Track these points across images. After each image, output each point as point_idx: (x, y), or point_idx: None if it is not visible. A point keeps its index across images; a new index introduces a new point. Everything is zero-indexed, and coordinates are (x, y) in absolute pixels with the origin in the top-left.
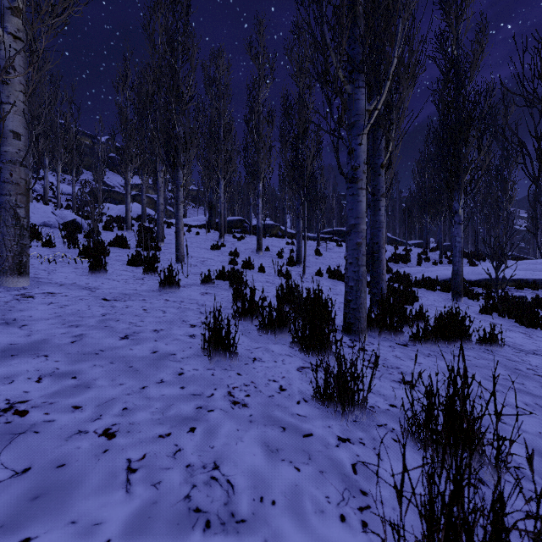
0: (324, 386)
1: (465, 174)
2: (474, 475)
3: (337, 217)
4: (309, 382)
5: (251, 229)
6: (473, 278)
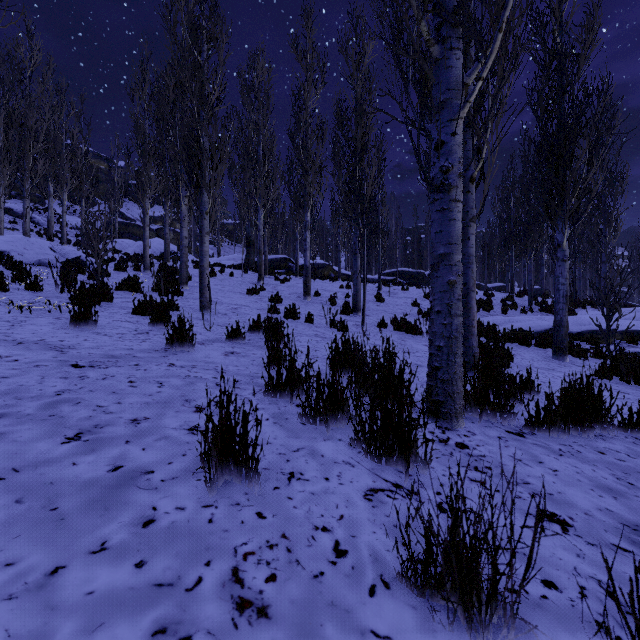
0: (424, 560)
1: (572, 196)
2: None
3: (401, 255)
4: (387, 527)
5: (297, 269)
6: (575, 329)
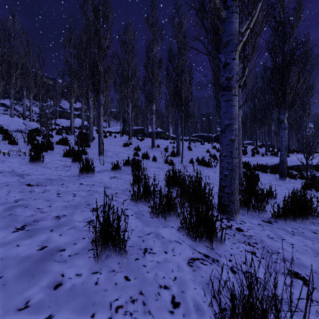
0: (230, 314)
1: (289, 96)
2: None
3: (200, 127)
4: (203, 285)
5: (148, 134)
6: (289, 164)
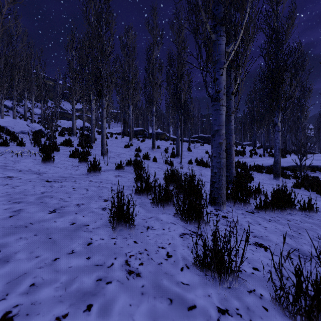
0: (203, 256)
1: (282, 100)
2: None
3: (200, 128)
4: (189, 247)
5: (148, 135)
6: (285, 165)
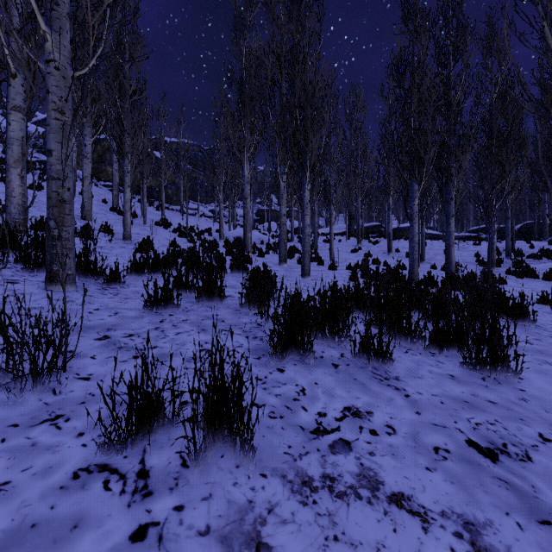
0: None
1: None
2: None
3: None
4: None
5: (385, 233)
6: None
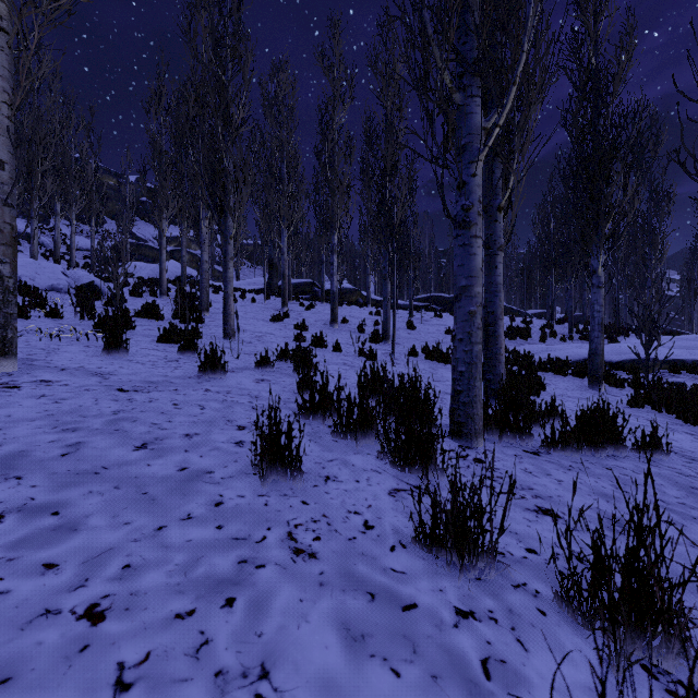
0: (432, 525)
1: (607, 222)
2: (672, 675)
3: (435, 279)
4: (407, 513)
5: (323, 294)
6: (615, 358)
